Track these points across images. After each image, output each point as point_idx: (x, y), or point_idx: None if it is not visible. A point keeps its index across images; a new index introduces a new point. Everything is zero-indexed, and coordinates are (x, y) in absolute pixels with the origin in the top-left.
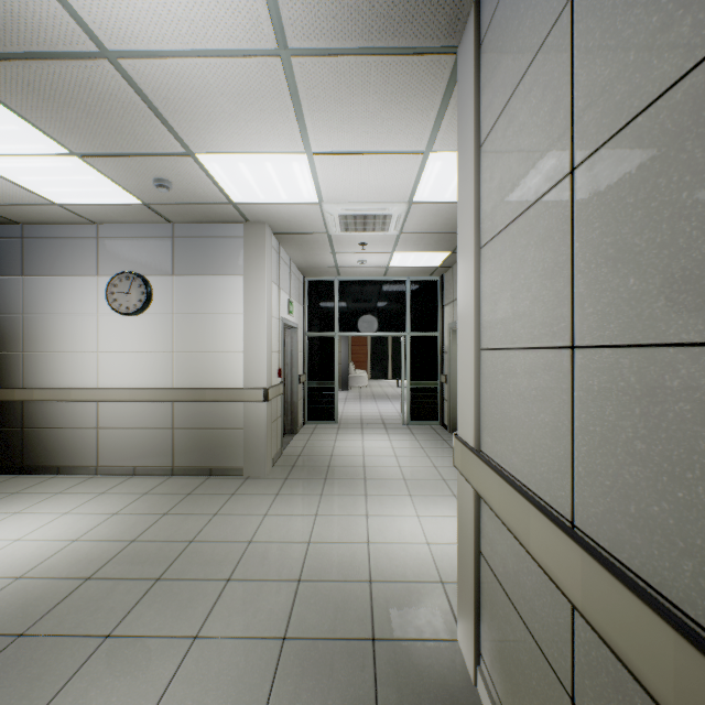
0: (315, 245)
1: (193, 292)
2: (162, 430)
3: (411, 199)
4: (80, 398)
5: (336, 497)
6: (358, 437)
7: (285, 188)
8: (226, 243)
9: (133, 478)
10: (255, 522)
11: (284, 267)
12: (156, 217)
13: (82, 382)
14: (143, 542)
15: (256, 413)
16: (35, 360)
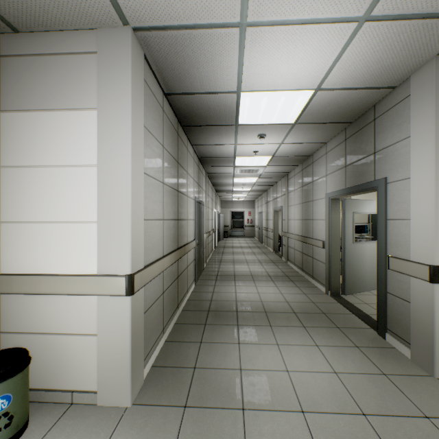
0: None
1: None
2: None
3: None
4: None
5: None
6: None
7: None
8: None
9: None
10: None
11: None
12: None
13: None
14: None
15: None
16: None
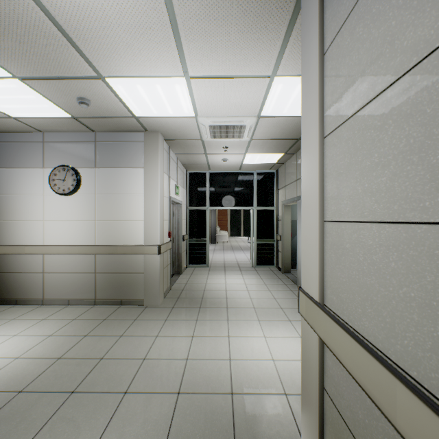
0: (193, 148)
1: (109, 179)
2: (88, 274)
3: (259, 114)
4: (31, 252)
5: (207, 322)
6: (222, 277)
7: (171, 105)
8: (132, 146)
9: (67, 307)
10: (149, 342)
11: (173, 163)
12: (83, 127)
13: (32, 241)
14: (66, 359)
15: (152, 262)
16: (0, 226)
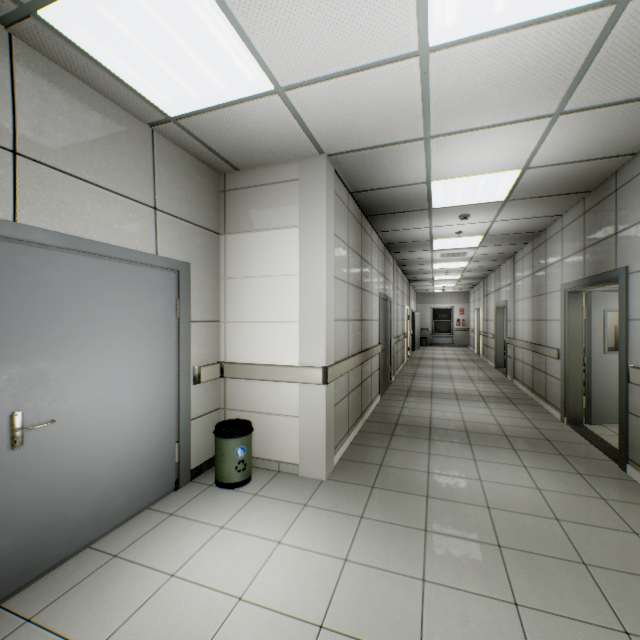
0: None
1: None
2: None
3: None
4: None
5: None
6: None
7: None
8: None
9: None
10: None
11: None
12: None
13: None
14: None
15: None
16: None
